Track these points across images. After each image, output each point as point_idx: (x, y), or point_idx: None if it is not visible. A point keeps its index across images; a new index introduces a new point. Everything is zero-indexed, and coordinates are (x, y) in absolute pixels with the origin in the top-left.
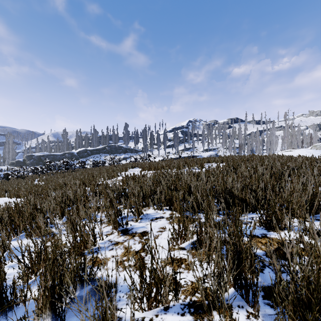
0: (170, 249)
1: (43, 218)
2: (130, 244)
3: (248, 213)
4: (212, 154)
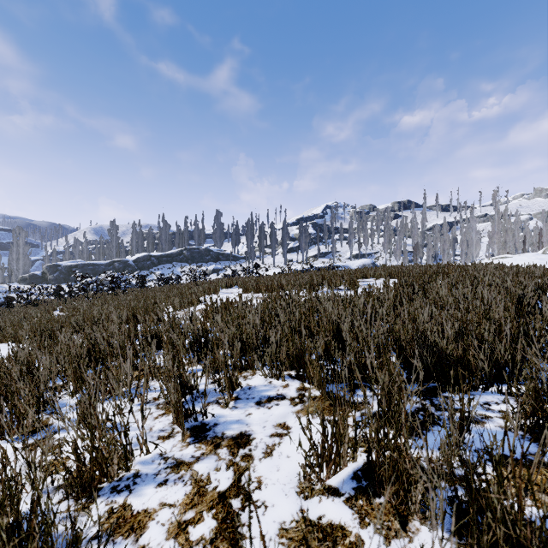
0: (302, 491)
1: (31, 397)
2: (207, 468)
3: (473, 391)
4: (367, 264)
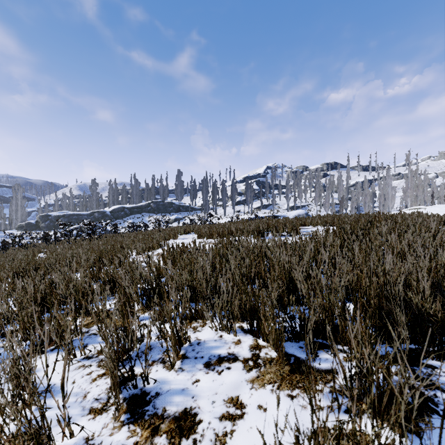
0: None
1: None
2: None
3: None
4: (301, 214)
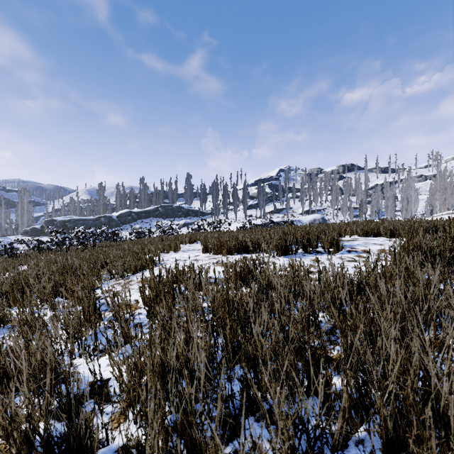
0: None
1: None
2: None
3: None
4: (317, 218)
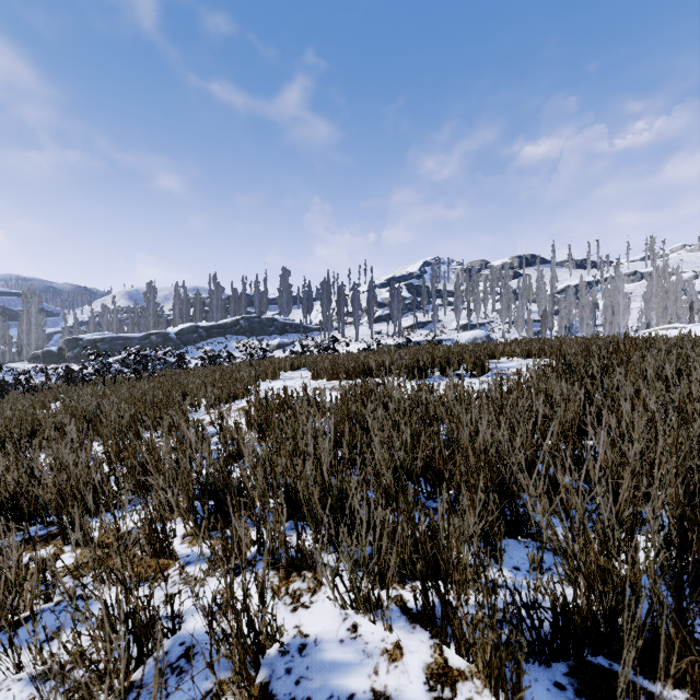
0: None
1: None
2: None
3: None
4: (479, 337)
